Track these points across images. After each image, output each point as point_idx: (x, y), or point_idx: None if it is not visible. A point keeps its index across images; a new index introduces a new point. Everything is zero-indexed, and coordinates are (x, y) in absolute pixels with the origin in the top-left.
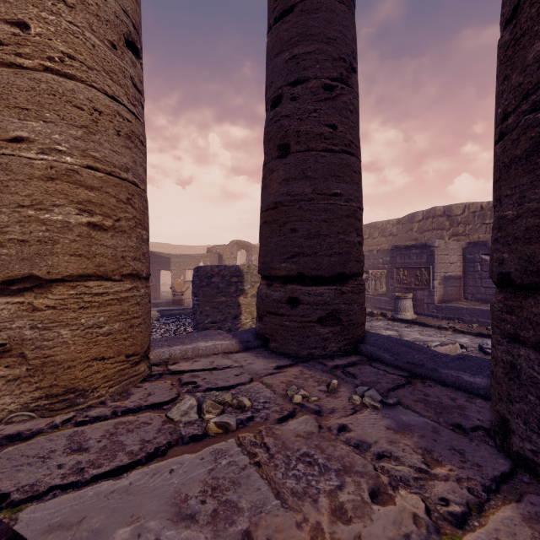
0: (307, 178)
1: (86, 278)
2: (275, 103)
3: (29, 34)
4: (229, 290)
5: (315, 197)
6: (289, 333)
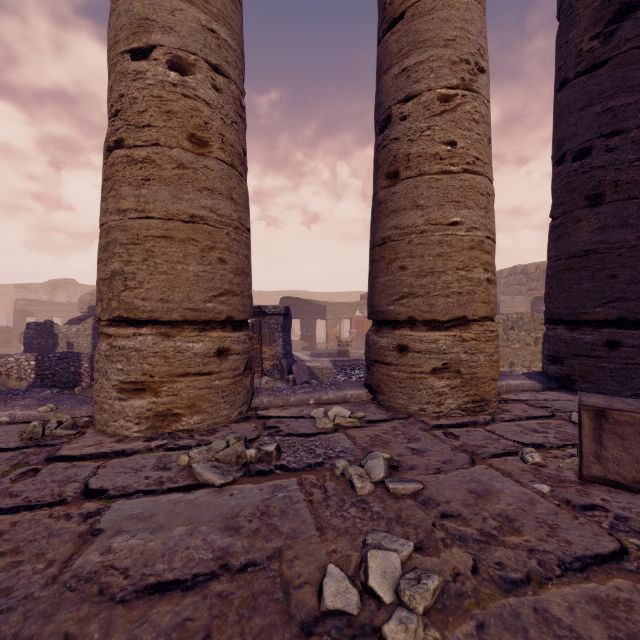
0: (628, 226)
1: (484, 319)
2: (578, 154)
3: (456, 148)
4: None
5: (638, 243)
6: (608, 374)
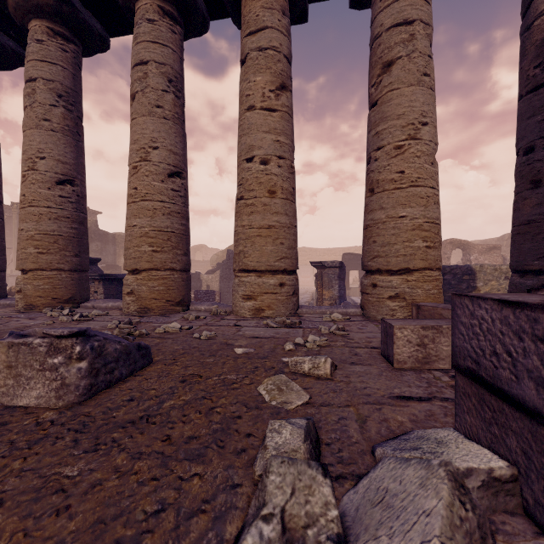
0: None
1: (424, 269)
2: (527, 150)
3: (404, 174)
4: (460, 287)
5: None
6: None
